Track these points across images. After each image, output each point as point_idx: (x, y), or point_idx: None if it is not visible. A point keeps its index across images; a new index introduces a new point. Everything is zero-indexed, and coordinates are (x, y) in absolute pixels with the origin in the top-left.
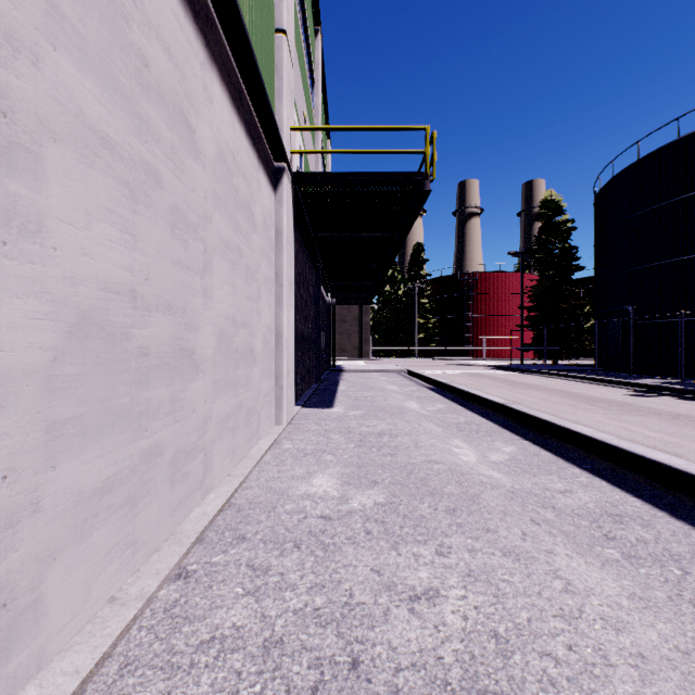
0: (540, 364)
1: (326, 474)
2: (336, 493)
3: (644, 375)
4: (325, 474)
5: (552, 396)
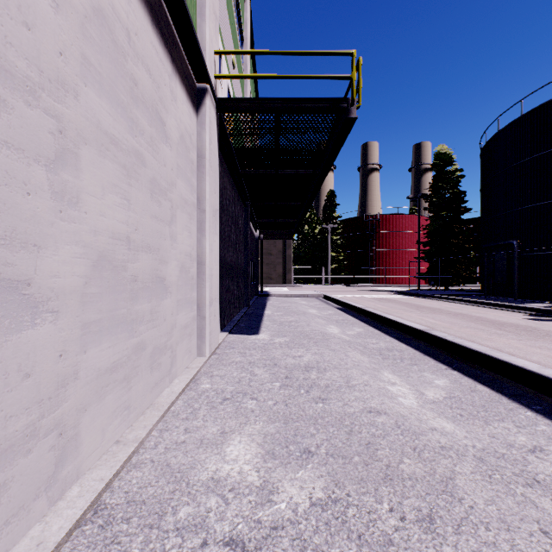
0: (433, 289)
1: (244, 434)
2: (255, 477)
3: (527, 299)
4: (243, 434)
5: (459, 320)
